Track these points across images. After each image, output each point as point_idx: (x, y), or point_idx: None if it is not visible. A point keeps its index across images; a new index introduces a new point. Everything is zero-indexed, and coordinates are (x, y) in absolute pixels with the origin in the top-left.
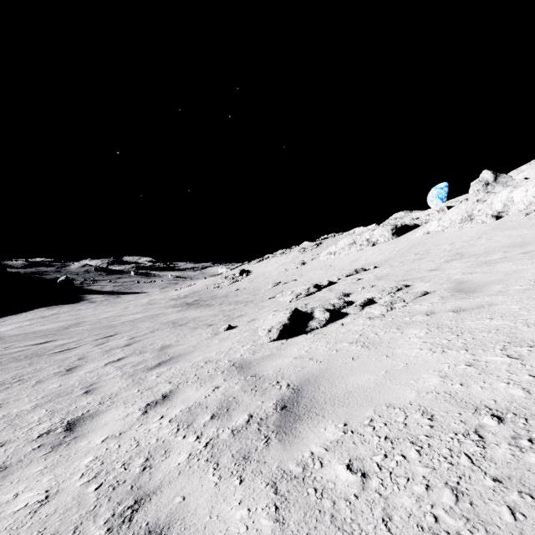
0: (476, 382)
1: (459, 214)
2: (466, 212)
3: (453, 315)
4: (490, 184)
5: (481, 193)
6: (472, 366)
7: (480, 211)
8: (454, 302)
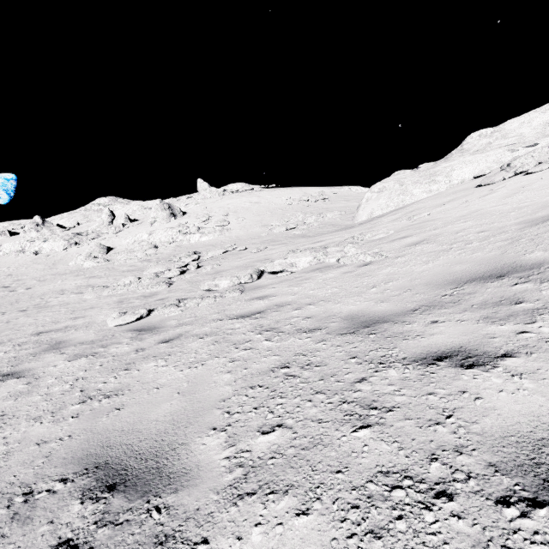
0: (5, 300)
1: (16, 247)
2: (20, 247)
3: (3, 294)
4: (40, 226)
5: (34, 231)
6: (4, 299)
7: (28, 248)
8: (4, 292)
